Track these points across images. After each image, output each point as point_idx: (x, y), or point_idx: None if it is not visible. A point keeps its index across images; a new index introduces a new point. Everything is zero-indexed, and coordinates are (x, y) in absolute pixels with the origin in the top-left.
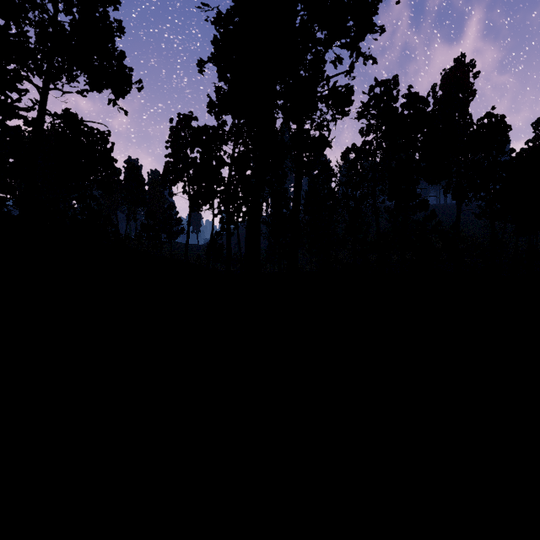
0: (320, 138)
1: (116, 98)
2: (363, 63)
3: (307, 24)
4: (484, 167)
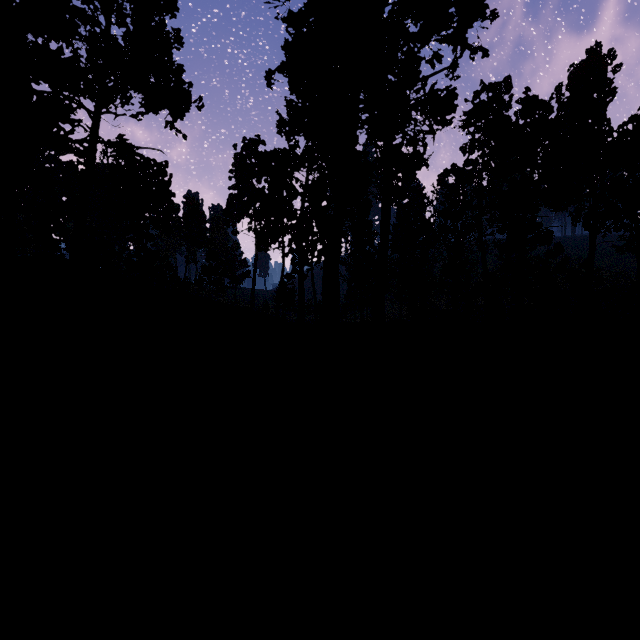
0: (414, 155)
1: (174, 120)
2: (470, 57)
3: (398, 15)
4: (628, 186)
